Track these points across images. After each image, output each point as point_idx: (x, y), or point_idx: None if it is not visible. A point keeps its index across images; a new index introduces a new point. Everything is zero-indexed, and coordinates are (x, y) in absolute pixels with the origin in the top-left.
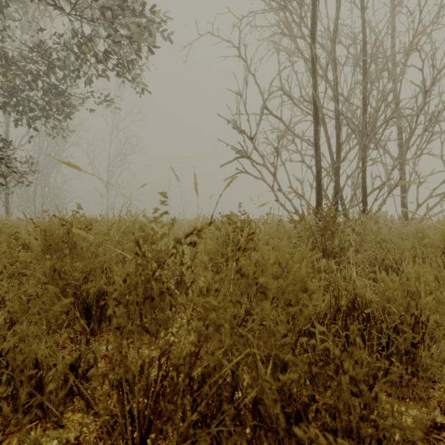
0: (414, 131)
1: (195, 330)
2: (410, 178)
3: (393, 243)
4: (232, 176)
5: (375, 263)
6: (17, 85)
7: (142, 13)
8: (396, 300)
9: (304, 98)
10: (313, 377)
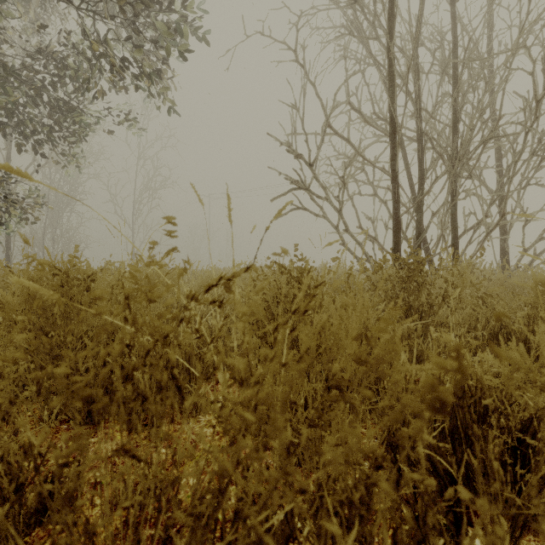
0: (521, 154)
1: (221, 452)
2: (513, 215)
3: (501, 299)
4: (286, 213)
5: (478, 325)
6: (16, 100)
7: (172, 9)
8: (543, 391)
9: (377, 115)
10: (415, 517)
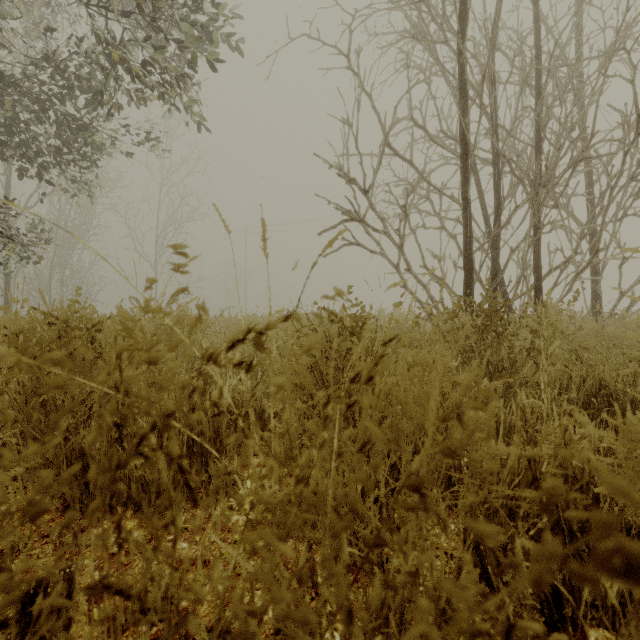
0: (618, 178)
1: (249, 580)
2: (606, 252)
3: (599, 353)
4: (336, 249)
5: (572, 385)
6: (15, 115)
7: (201, 7)
8: None
9: (444, 132)
10: None
